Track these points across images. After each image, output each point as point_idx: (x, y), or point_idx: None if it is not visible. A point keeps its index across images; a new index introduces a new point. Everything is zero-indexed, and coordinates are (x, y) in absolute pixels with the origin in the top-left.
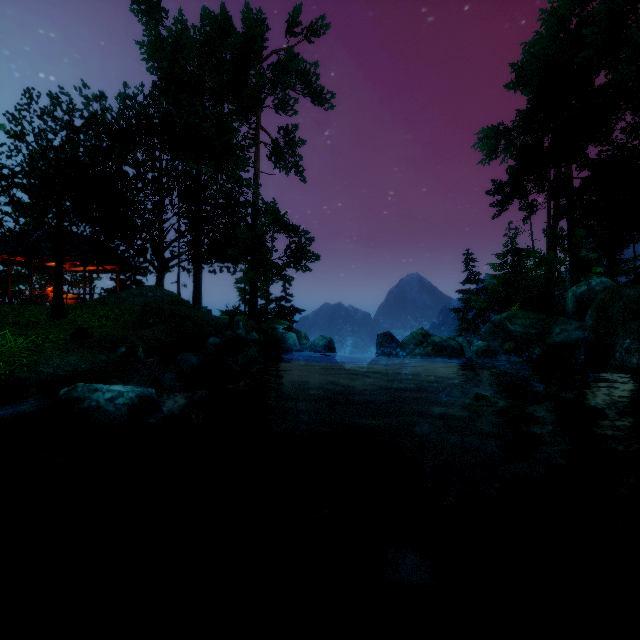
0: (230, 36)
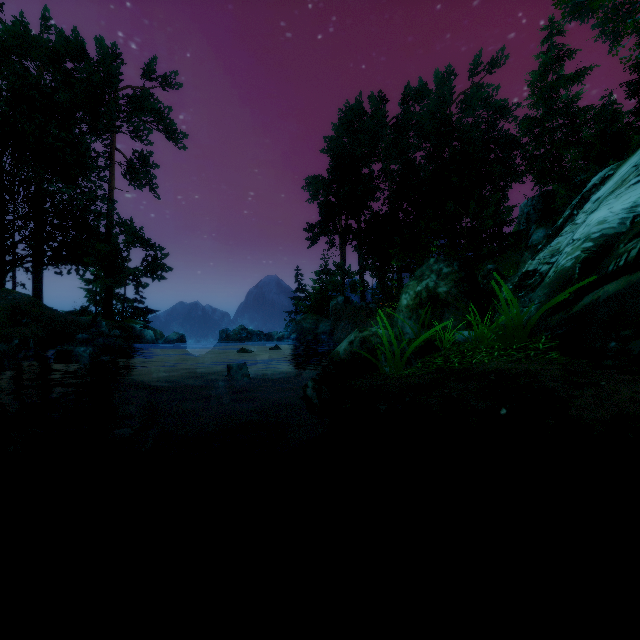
0: (83, 60)
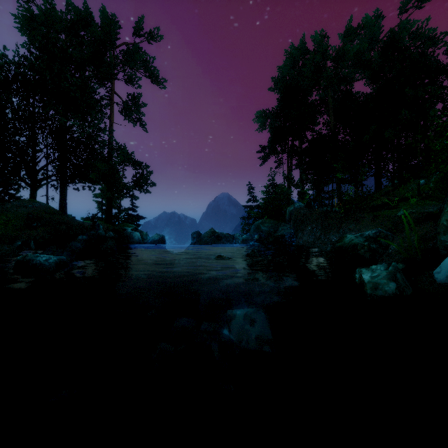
0: (91, 25)
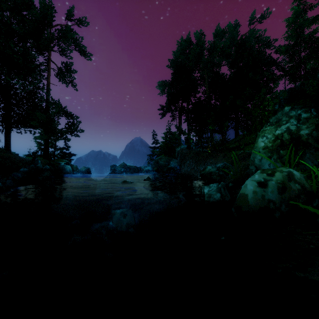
0: (31, 8)
